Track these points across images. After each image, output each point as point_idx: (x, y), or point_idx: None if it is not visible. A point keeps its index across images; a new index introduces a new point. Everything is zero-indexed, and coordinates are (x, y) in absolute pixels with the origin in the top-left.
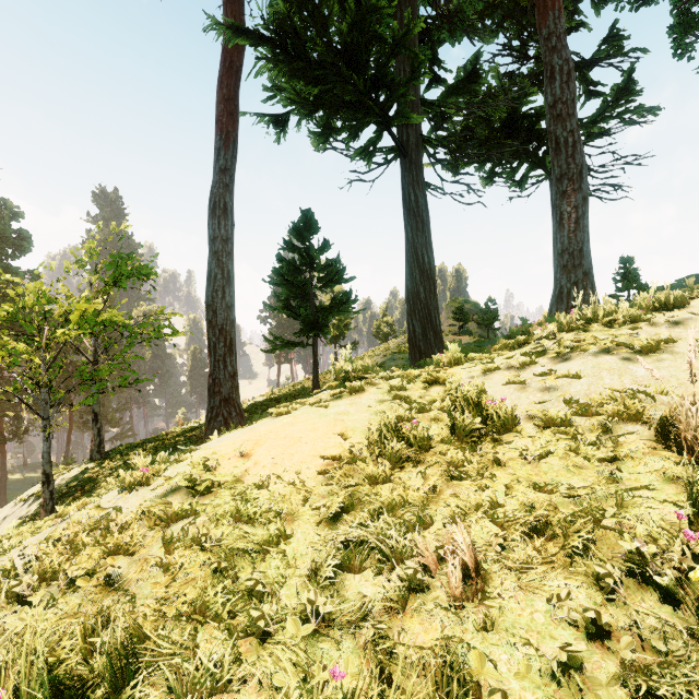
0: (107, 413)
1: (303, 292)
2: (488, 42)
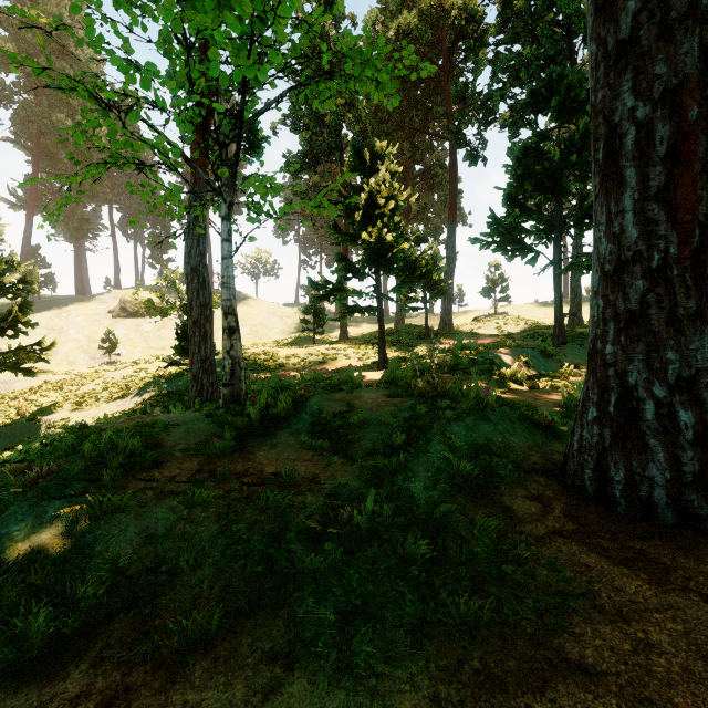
0: None
1: None
2: None
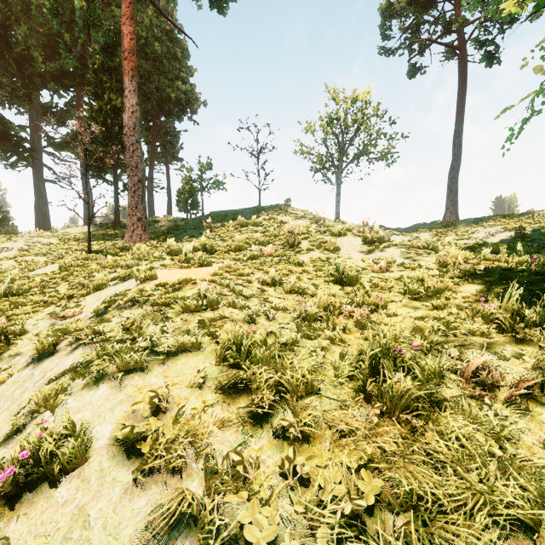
0: None
1: None
2: None
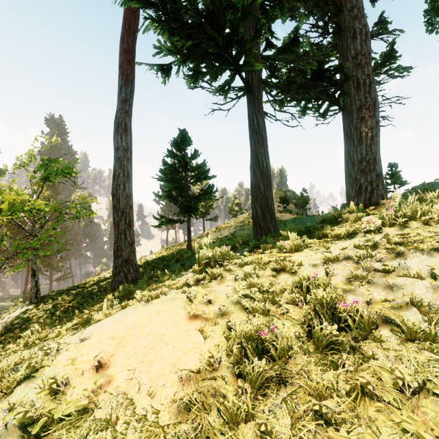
0: (53, 262)
1: (180, 185)
2: (305, 19)
